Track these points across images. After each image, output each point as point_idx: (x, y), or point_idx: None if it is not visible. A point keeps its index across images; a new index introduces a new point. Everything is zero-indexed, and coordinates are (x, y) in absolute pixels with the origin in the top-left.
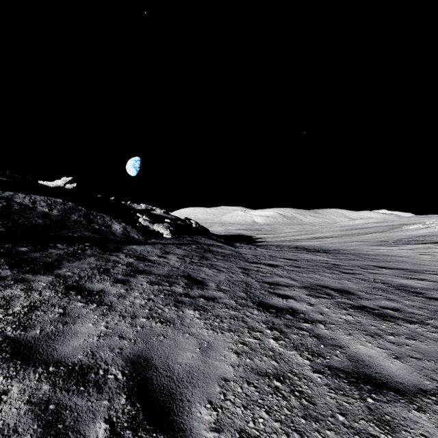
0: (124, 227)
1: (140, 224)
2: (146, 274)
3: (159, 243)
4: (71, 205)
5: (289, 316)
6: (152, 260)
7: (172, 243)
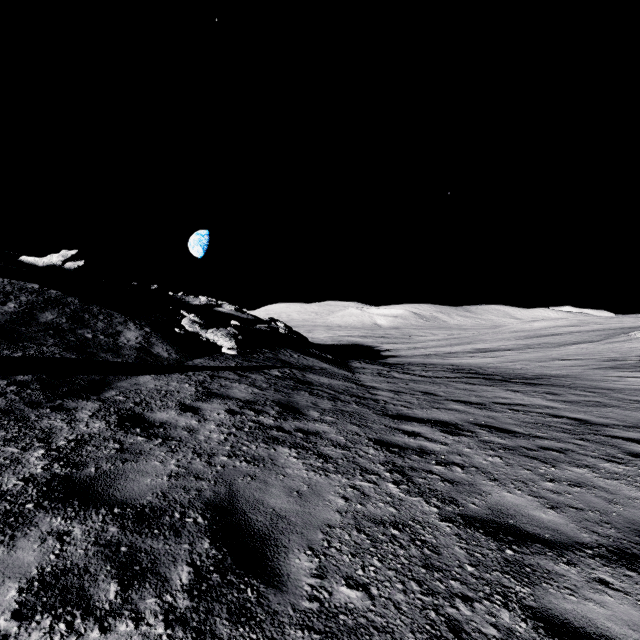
0: (147, 335)
1: (182, 330)
2: (76, 509)
3: (207, 367)
4: (53, 295)
5: None
6: (155, 424)
7: (235, 366)
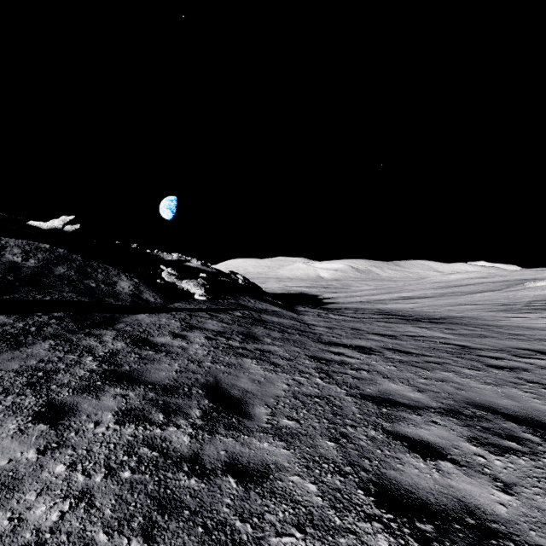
0: (137, 285)
1: (162, 281)
2: (126, 385)
3: (185, 309)
4: (61, 253)
5: None
6: (158, 344)
7: (206, 308)
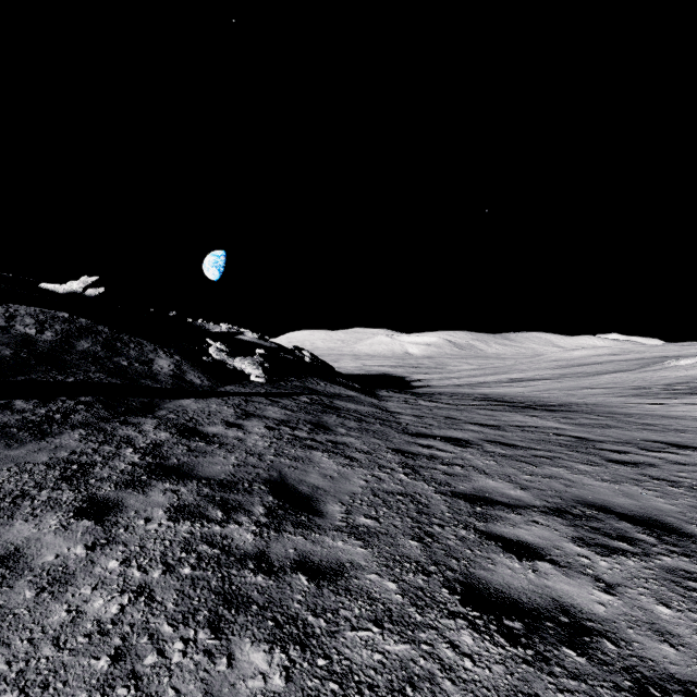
0: (178, 363)
1: (210, 358)
2: (176, 480)
3: (239, 393)
4: (84, 324)
5: (573, 655)
6: (209, 435)
7: (265, 393)
